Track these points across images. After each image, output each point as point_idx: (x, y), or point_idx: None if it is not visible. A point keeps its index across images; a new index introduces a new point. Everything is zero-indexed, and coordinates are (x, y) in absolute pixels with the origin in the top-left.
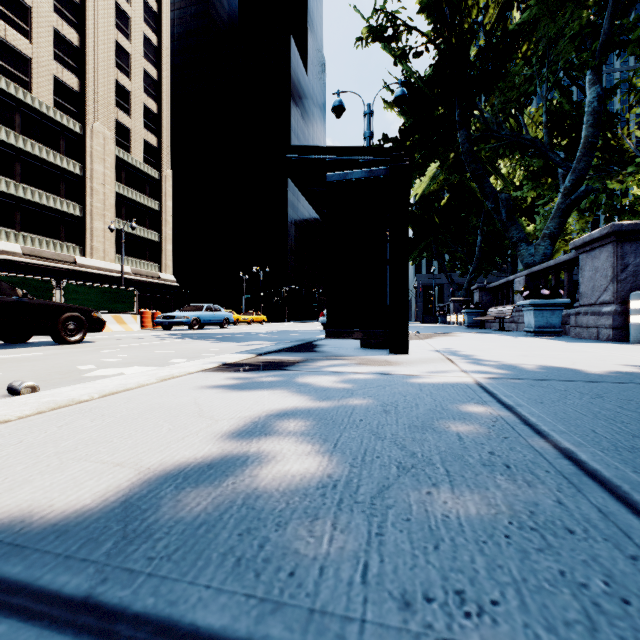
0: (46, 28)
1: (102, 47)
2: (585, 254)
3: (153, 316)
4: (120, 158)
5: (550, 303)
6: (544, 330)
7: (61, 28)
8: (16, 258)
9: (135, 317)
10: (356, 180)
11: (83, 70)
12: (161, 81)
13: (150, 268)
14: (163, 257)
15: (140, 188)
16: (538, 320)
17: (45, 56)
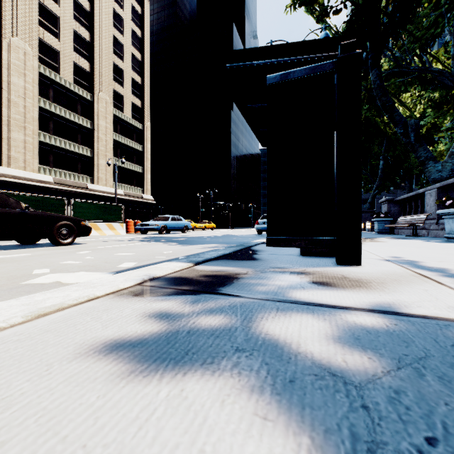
0: (69, 30)
1: (104, 40)
2: None
3: (135, 224)
4: (116, 116)
5: None
6: None
7: (78, 29)
8: (49, 185)
9: (122, 225)
10: (299, 78)
11: (92, 57)
12: (143, 61)
13: (136, 191)
14: (145, 183)
15: (130, 136)
16: None
17: (68, 49)
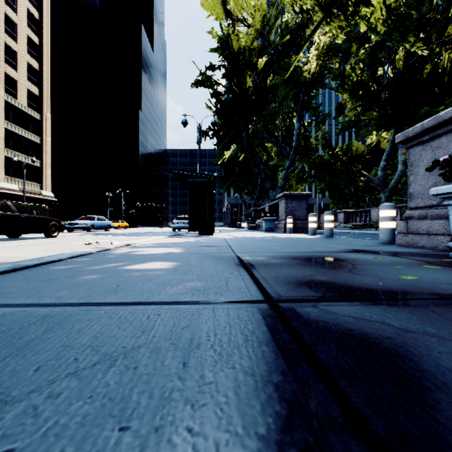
0: None
1: None
2: (280, 201)
3: None
4: (8, 102)
5: (270, 219)
6: (268, 230)
7: None
8: None
9: None
10: (198, 182)
11: None
12: (42, 46)
13: (33, 187)
14: (44, 179)
15: (25, 126)
16: (266, 226)
17: None
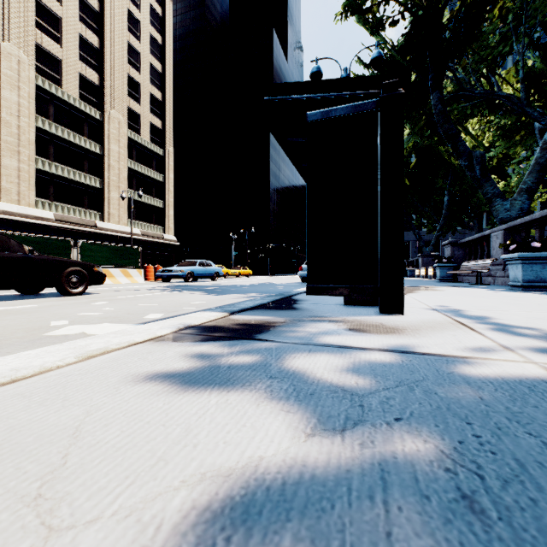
0: (73, 34)
1: (117, 47)
2: None
3: (155, 270)
4: (132, 139)
5: (541, 256)
6: (533, 284)
7: (85, 34)
8: (49, 223)
9: (140, 271)
10: (341, 117)
11: (102, 67)
12: (165, 73)
13: (156, 230)
14: (166, 221)
15: (148, 163)
16: (526, 274)
17: (72, 57)
